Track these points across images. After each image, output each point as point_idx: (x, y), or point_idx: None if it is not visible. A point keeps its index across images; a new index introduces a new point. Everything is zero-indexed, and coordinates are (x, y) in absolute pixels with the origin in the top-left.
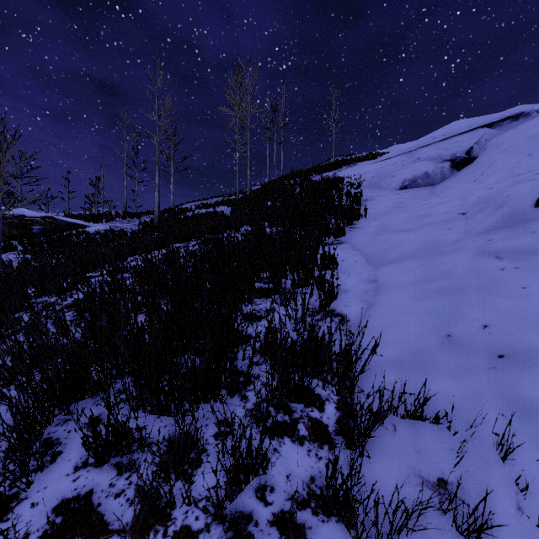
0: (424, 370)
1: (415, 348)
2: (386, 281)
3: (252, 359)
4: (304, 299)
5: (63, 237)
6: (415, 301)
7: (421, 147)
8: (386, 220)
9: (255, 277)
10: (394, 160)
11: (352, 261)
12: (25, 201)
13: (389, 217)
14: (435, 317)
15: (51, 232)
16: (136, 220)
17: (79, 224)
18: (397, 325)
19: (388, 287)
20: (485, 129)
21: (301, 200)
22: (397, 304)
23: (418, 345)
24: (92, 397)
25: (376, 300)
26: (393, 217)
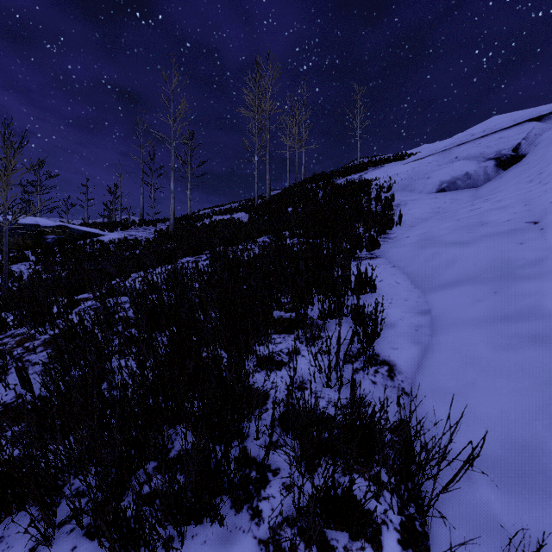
0: (549, 491)
1: (519, 439)
2: (444, 314)
3: (268, 446)
4: (339, 343)
5: (76, 247)
6: (497, 351)
7: (458, 145)
8: (428, 229)
9: (274, 304)
10: (427, 160)
11: (392, 282)
12: (31, 211)
13: (430, 225)
14: (540, 383)
15: (65, 241)
16: (151, 228)
17: (94, 233)
18: (475, 389)
19: (449, 323)
20: (534, 123)
21: (325, 206)
22: (468, 352)
23: (522, 435)
24: (35, 505)
25: (435, 341)
26: (436, 226)
